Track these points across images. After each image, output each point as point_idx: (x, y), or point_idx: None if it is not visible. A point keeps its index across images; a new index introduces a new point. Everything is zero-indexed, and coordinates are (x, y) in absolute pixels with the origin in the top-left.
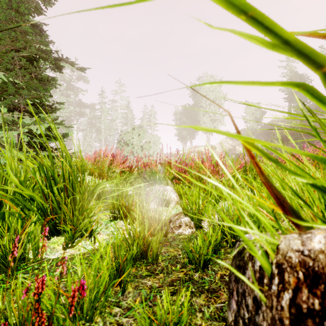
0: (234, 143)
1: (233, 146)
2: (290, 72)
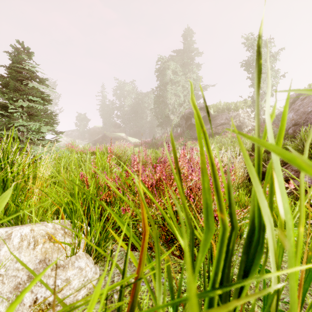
0: (68, 140)
1: (67, 142)
2: (103, 100)
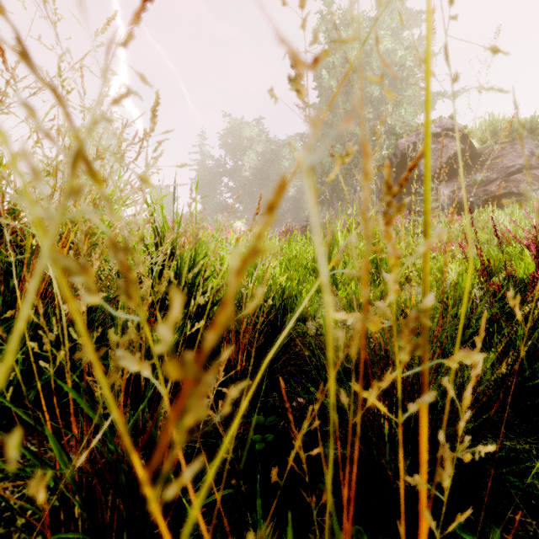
0: None
1: None
2: (202, 160)
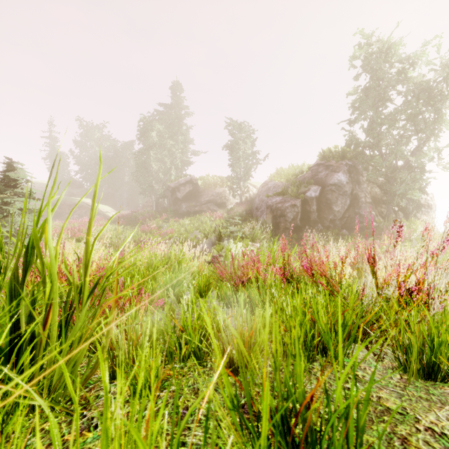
0: None
1: None
2: (52, 145)
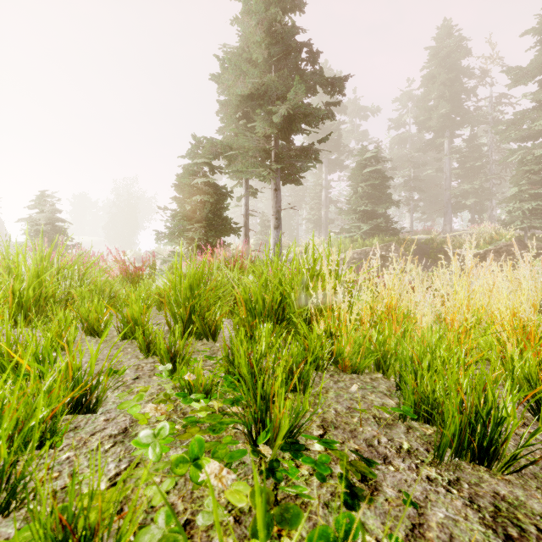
0: None
1: None
2: None
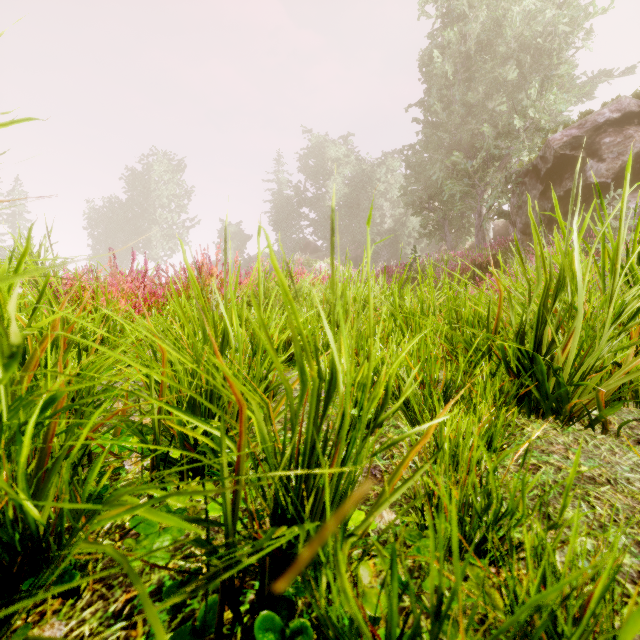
0: None
1: None
2: (279, 190)
